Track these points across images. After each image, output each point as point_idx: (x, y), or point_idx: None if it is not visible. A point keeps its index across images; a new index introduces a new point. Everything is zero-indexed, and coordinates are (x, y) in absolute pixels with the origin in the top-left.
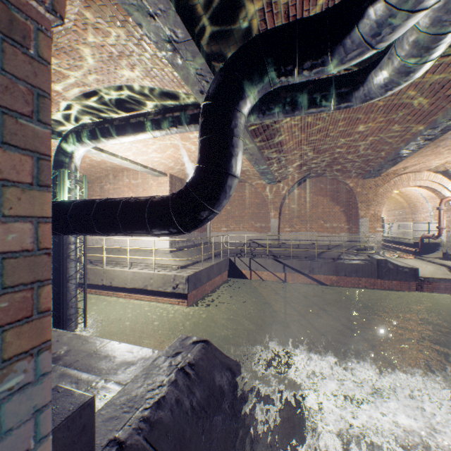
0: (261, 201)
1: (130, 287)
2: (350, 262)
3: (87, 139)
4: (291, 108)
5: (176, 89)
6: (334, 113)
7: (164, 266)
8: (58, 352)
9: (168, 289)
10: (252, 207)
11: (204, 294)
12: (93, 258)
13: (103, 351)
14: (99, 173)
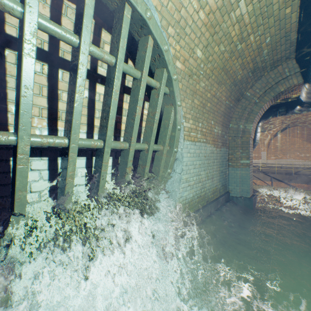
0: None
1: None
2: None
3: None
4: None
5: None
6: None
7: None
8: None
9: None
10: None
11: None
12: None
13: None
14: None
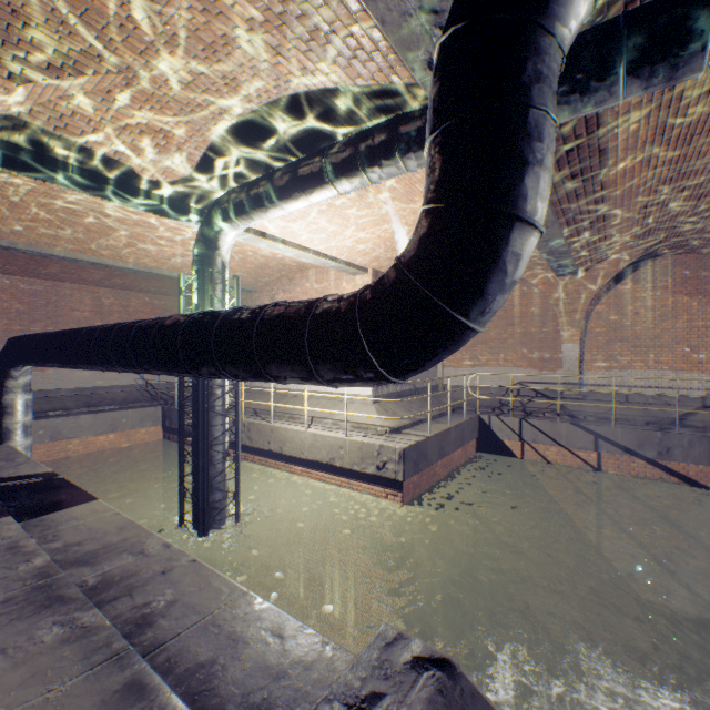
0: (542, 311)
1: (309, 458)
2: None
3: (236, 214)
4: (668, 57)
5: (377, 79)
6: None
7: (363, 427)
8: (153, 603)
9: (368, 470)
10: (523, 322)
11: (433, 481)
12: (259, 406)
13: (227, 618)
14: (268, 275)
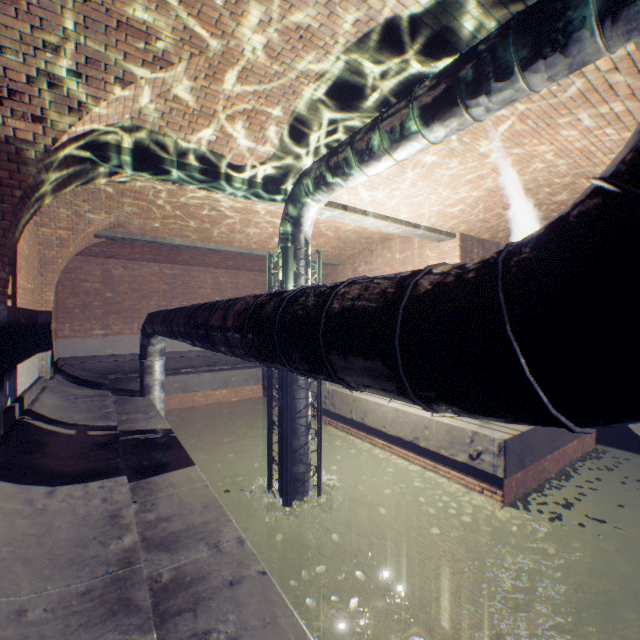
0: None
1: (390, 433)
2: None
3: (316, 187)
4: None
5: None
6: None
7: None
8: (213, 634)
9: (457, 456)
10: None
11: (540, 479)
12: None
13: None
14: (350, 249)
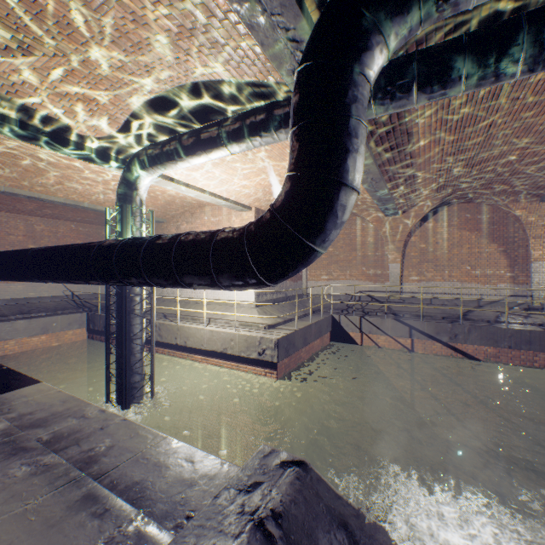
0: (376, 240)
1: (207, 349)
2: (518, 328)
3: (152, 164)
4: (440, 82)
5: (259, 78)
6: (507, 93)
7: (248, 325)
8: (96, 448)
9: (252, 355)
10: (363, 248)
11: (299, 363)
12: (167, 311)
13: (153, 454)
14: (175, 210)
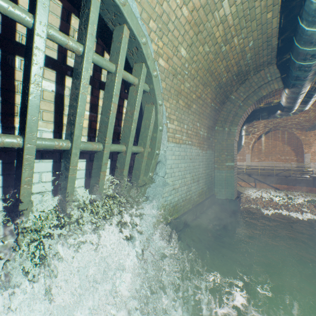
0: None
1: None
2: (295, 178)
3: None
4: None
5: None
6: None
7: None
8: None
9: None
10: None
11: None
12: None
13: None
14: None
